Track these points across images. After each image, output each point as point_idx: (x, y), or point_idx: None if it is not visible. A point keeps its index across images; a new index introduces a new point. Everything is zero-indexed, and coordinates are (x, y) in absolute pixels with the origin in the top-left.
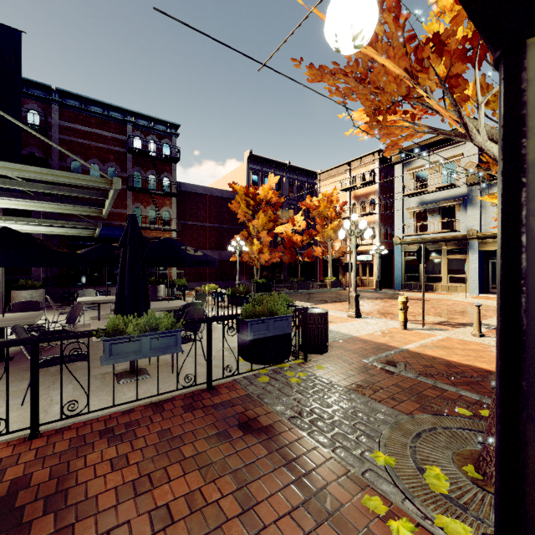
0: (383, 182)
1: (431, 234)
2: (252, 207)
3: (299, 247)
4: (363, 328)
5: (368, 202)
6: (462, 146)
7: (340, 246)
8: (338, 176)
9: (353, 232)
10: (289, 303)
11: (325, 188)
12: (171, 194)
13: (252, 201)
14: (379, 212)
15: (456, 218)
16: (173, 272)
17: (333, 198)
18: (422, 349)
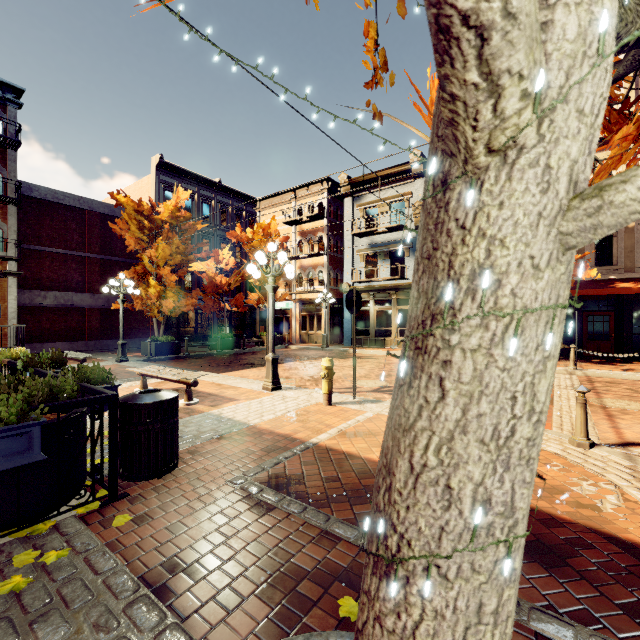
0: (332, 218)
1: (382, 281)
2: (147, 231)
3: (225, 291)
4: (272, 409)
5: (316, 240)
6: (411, 184)
7: (283, 292)
8: (281, 206)
9: (269, 269)
10: (108, 383)
11: (267, 219)
12: (3, 198)
13: (146, 221)
14: (327, 253)
15: (406, 264)
16: (9, 328)
17: (272, 231)
18: (339, 439)
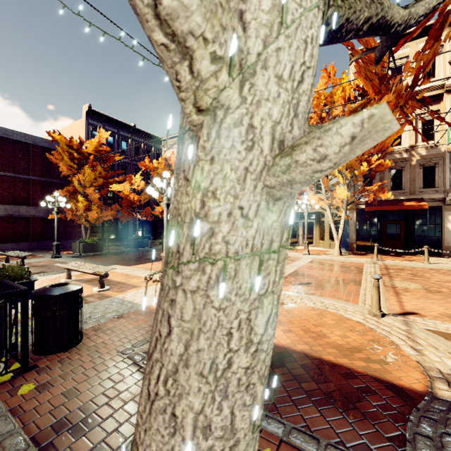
0: None
1: None
2: (76, 161)
3: (137, 205)
4: None
5: None
6: None
7: None
8: None
9: (164, 190)
10: (26, 279)
11: (169, 154)
12: None
13: (75, 153)
14: None
15: None
16: None
17: (172, 162)
18: None
